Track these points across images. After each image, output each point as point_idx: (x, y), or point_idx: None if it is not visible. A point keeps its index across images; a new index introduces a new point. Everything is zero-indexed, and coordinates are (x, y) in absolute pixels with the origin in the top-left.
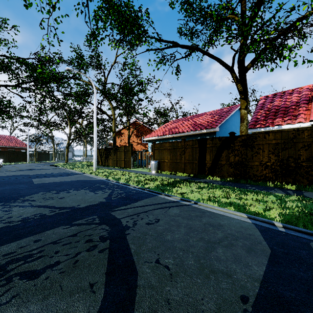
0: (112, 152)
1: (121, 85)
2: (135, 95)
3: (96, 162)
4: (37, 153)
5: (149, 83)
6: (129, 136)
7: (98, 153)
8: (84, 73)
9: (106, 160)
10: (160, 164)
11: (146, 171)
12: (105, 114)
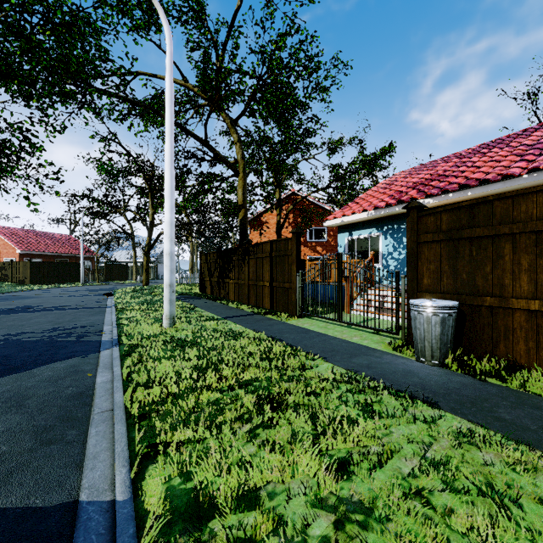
0: (236, 261)
1: (260, 78)
2: (298, 105)
3: (173, 296)
4: (105, 266)
5: (337, 72)
6: (279, 225)
7: (204, 264)
8: (156, 31)
9: (221, 284)
10: (461, 316)
11: (376, 344)
12: (219, 158)
